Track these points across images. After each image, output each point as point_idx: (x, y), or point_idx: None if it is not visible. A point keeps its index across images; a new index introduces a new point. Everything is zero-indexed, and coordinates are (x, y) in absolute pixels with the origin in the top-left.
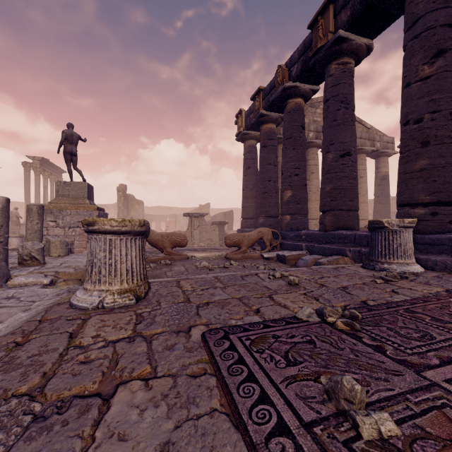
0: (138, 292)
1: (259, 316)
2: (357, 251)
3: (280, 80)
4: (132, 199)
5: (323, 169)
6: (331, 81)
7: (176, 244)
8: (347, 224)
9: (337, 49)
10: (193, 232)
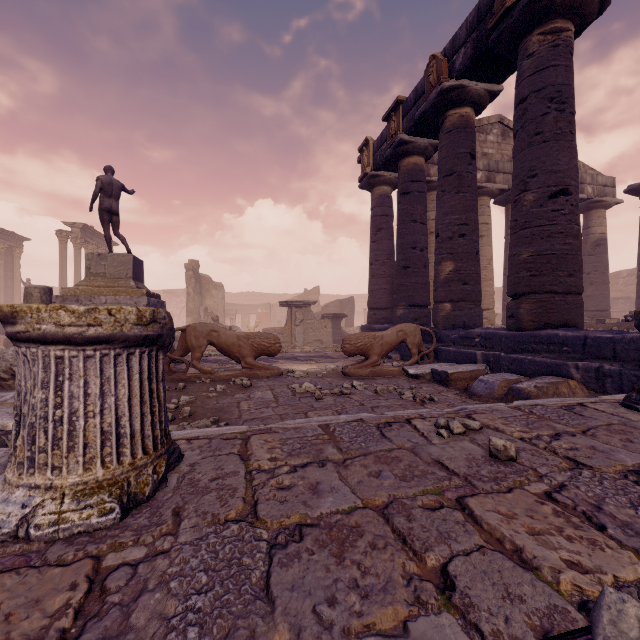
0: (132, 486)
1: (460, 620)
2: (592, 368)
3: (434, 79)
4: (207, 282)
5: (514, 221)
6: (531, 65)
7: (262, 350)
8: (563, 319)
9: (543, 4)
10: (294, 329)
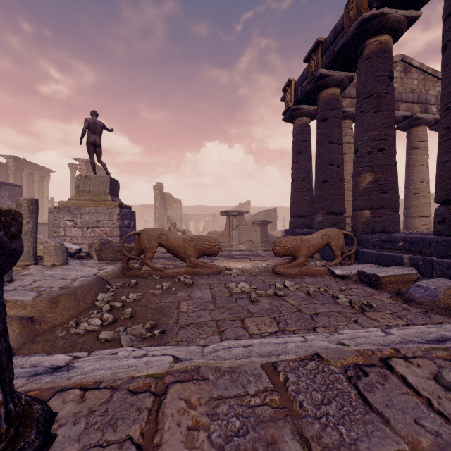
0: None
1: None
2: None
3: (354, 13)
4: (169, 198)
5: (445, 128)
6: None
7: (204, 251)
8: None
9: None
10: (231, 232)
